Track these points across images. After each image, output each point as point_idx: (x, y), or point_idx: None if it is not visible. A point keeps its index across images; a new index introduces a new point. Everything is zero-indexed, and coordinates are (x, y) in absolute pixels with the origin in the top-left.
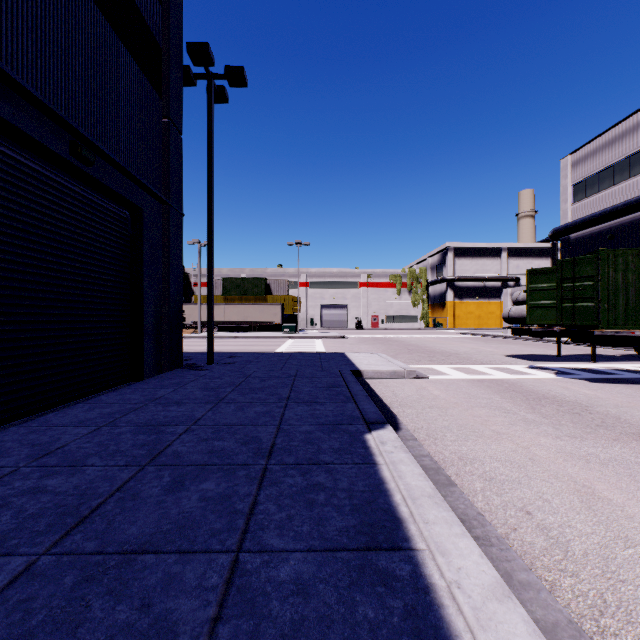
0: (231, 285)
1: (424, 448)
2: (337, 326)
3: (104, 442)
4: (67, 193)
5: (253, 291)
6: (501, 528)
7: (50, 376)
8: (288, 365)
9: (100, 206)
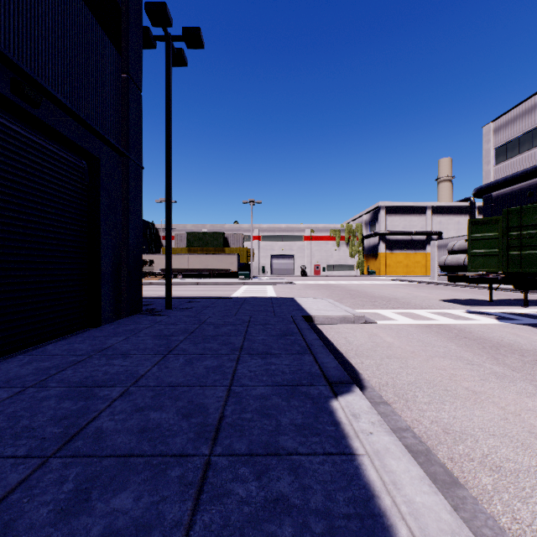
0: (194, 238)
1: (400, 417)
2: (285, 273)
3: (18, 413)
4: (12, 135)
5: (213, 243)
6: None
7: None
8: (242, 310)
9: (52, 152)
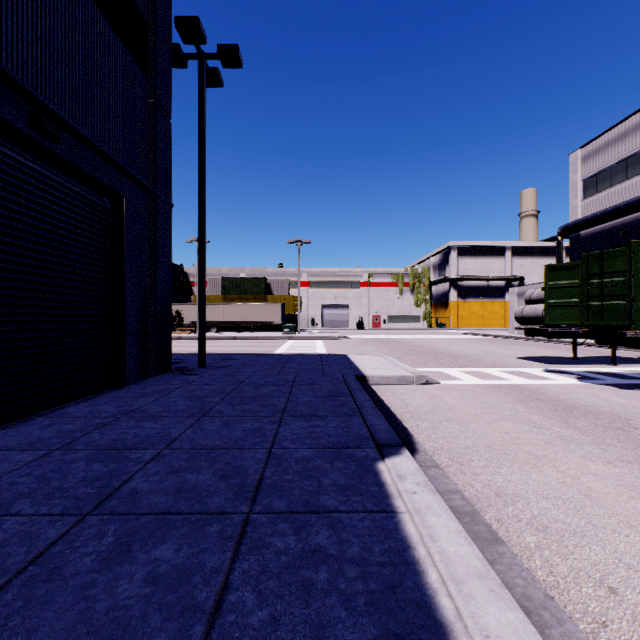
0: (230, 284)
1: (450, 480)
2: (338, 326)
3: (47, 475)
4: (29, 173)
5: (253, 290)
6: (583, 621)
7: (6, 385)
8: (286, 369)
9: (72, 191)
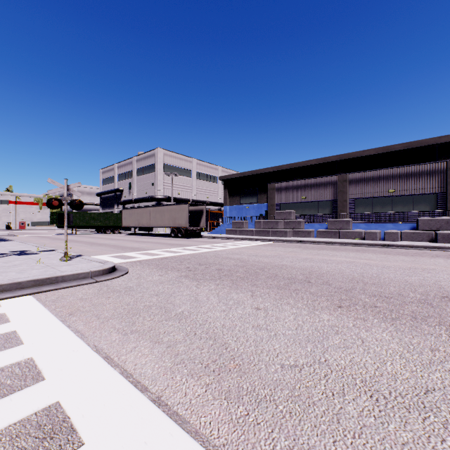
0: None
1: None
2: None
3: None
4: None
5: None
6: None
7: None
8: None
9: None
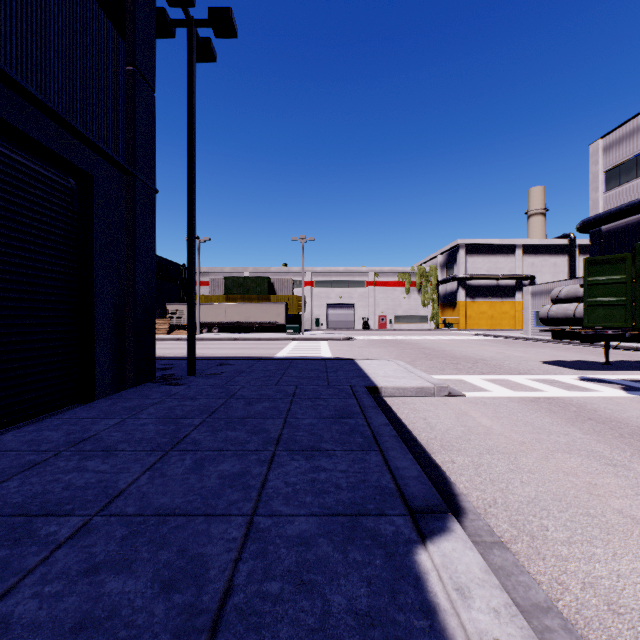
0: (233, 284)
1: (531, 578)
2: (343, 326)
3: None
4: None
5: (256, 290)
6: None
7: None
8: (286, 377)
9: (22, 165)
